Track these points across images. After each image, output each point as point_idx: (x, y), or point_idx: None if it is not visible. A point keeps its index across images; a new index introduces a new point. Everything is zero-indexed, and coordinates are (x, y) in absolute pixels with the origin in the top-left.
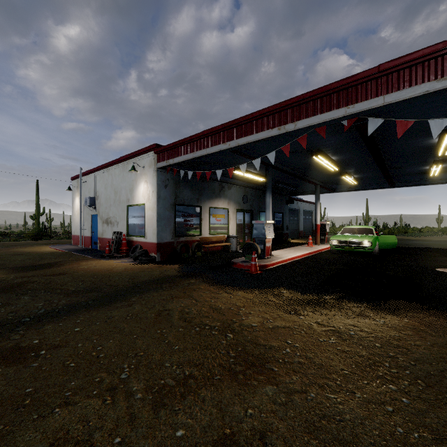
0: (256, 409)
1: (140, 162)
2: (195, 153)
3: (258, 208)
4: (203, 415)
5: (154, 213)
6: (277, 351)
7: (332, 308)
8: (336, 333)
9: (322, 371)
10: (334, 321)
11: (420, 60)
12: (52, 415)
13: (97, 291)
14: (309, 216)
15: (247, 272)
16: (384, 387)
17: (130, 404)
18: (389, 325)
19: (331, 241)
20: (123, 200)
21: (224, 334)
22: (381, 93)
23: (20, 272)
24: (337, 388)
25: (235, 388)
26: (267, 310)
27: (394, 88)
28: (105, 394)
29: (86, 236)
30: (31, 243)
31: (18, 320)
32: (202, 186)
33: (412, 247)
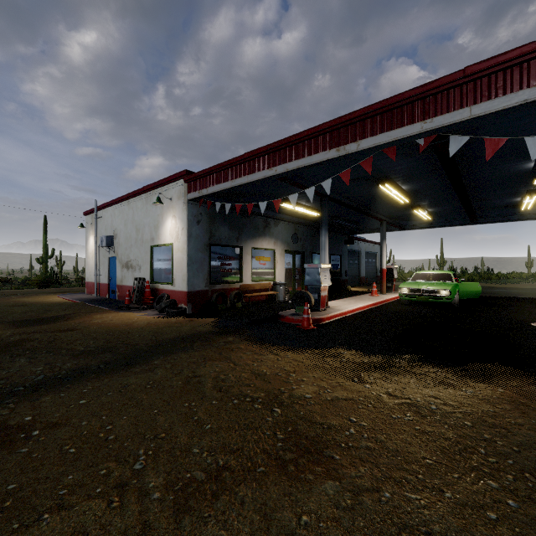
0: (313, 516)
1: (166, 193)
2: (234, 181)
3: (310, 249)
4: (241, 524)
5: (184, 255)
6: (338, 432)
7: (405, 374)
8: (413, 407)
9: (398, 460)
10: (410, 391)
11: (518, 61)
12: (38, 524)
13: (111, 352)
14: (373, 259)
15: (298, 327)
16: (481, 483)
17: (144, 508)
18: (480, 396)
19: (400, 289)
20: (147, 240)
21: (270, 409)
22: (467, 104)
23: (19, 328)
24: (420, 485)
25: (284, 485)
26: (323, 376)
27: (484, 97)
28: (111, 492)
29: (103, 283)
30: (36, 291)
31: (9, 390)
32: (242, 223)
33: (498, 297)
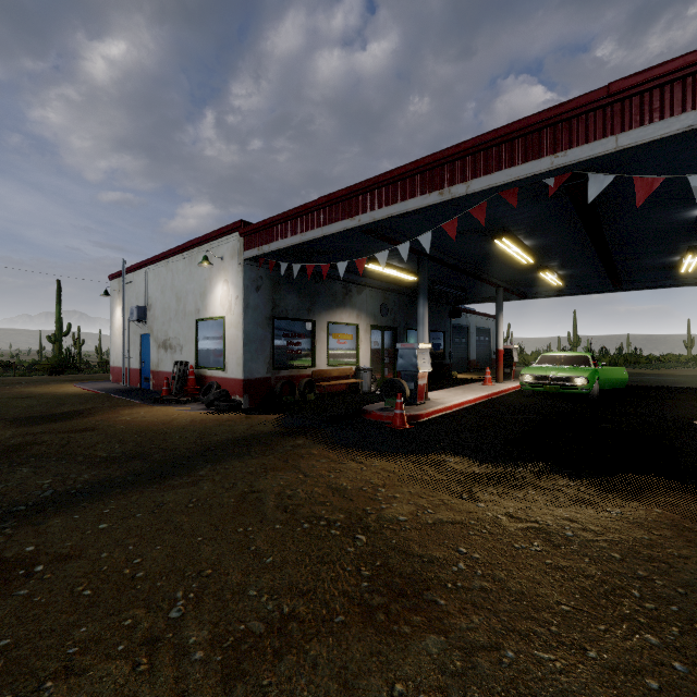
0: (410, 684)
1: (216, 250)
2: (304, 234)
3: (404, 324)
4: (313, 695)
5: (239, 331)
6: (443, 567)
7: (530, 488)
8: (541, 534)
9: (523, 607)
10: (537, 512)
11: (680, 74)
12: (38, 695)
13: (143, 459)
14: (485, 336)
15: (388, 426)
16: (637, 638)
17: (181, 673)
18: (630, 518)
19: (522, 376)
20: (191, 311)
21: (351, 536)
22: (612, 132)
23: (22, 427)
24: (553, 640)
25: (372, 640)
26: (422, 492)
27: (635, 122)
28: (138, 651)
29: (133, 368)
30: (47, 379)
31: (6, 510)
32: (315, 289)
33: (650, 386)
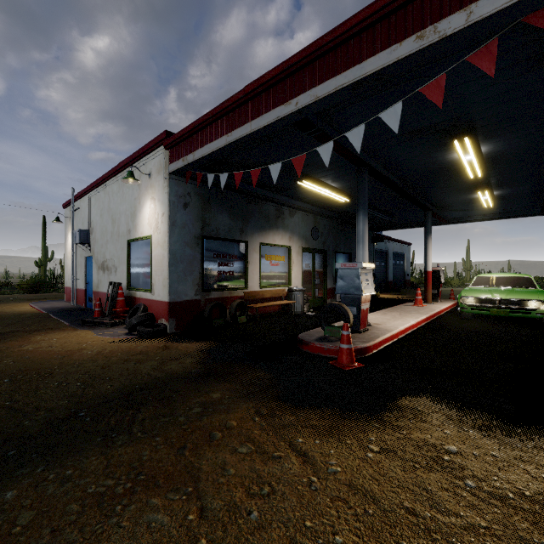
0: None
1: (144, 167)
2: (230, 134)
3: (333, 247)
4: None
5: (165, 251)
6: None
7: None
8: None
9: None
10: None
11: None
12: None
13: None
14: (400, 260)
15: (332, 364)
16: None
17: None
18: None
19: (463, 298)
20: (123, 232)
21: None
22: None
23: None
24: None
25: None
26: None
27: None
28: None
29: (80, 289)
30: (12, 298)
31: None
32: (248, 210)
33: None
